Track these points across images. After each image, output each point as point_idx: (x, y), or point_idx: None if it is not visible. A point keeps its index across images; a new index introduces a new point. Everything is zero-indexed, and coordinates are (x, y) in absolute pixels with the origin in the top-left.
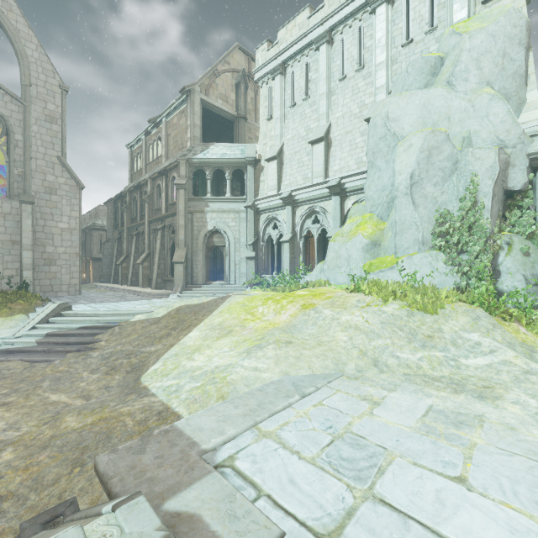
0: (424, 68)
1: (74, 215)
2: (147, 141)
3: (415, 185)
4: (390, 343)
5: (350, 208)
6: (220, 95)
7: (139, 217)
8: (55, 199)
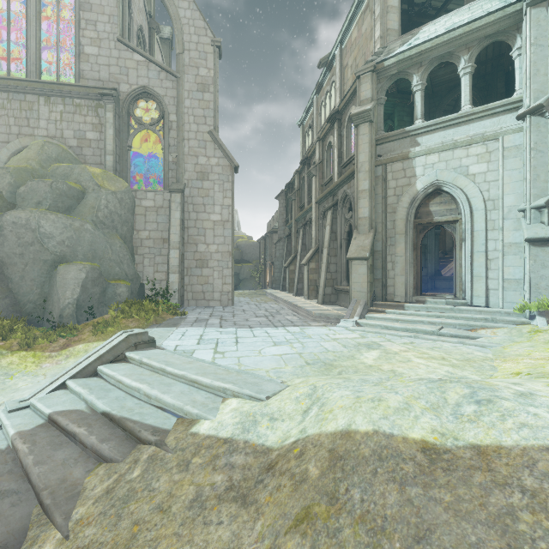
0: None
1: (226, 203)
2: (318, 101)
3: None
4: None
5: None
6: None
7: (306, 202)
8: (207, 185)
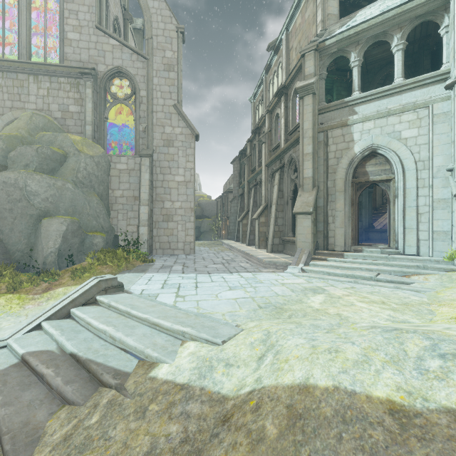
0: None
1: (189, 167)
2: (267, 80)
3: None
4: None
5: None
6: None
7: (257, 165)
8: (172, 151)
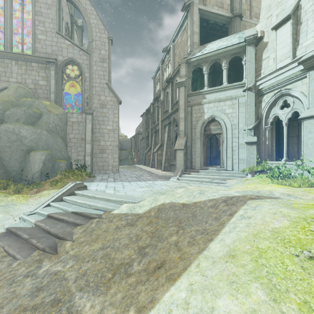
0: None
1: (115, 120)
2: (162, 68)
3: None
4: None
5: None
6: (216, 3)
7: (156, 120)
8: (105, 111)
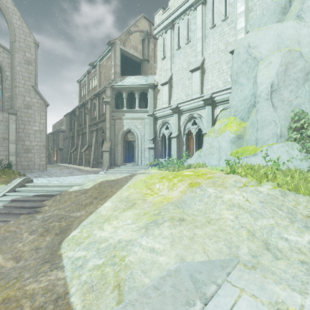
0: (276, 9)
1: (42, 122)
2: (89, 77)
3: (274, 92)
4: (274, 223)
5: (218, 113)
6: (132, 46)
7: (83, 123)
8: (31, 112)
